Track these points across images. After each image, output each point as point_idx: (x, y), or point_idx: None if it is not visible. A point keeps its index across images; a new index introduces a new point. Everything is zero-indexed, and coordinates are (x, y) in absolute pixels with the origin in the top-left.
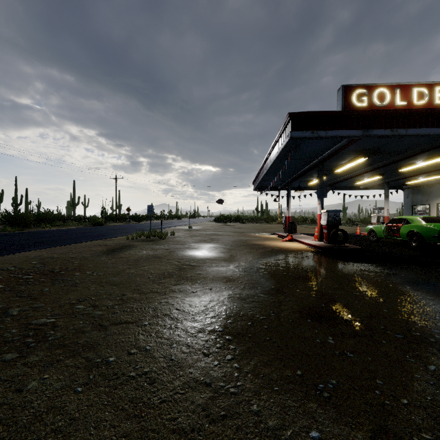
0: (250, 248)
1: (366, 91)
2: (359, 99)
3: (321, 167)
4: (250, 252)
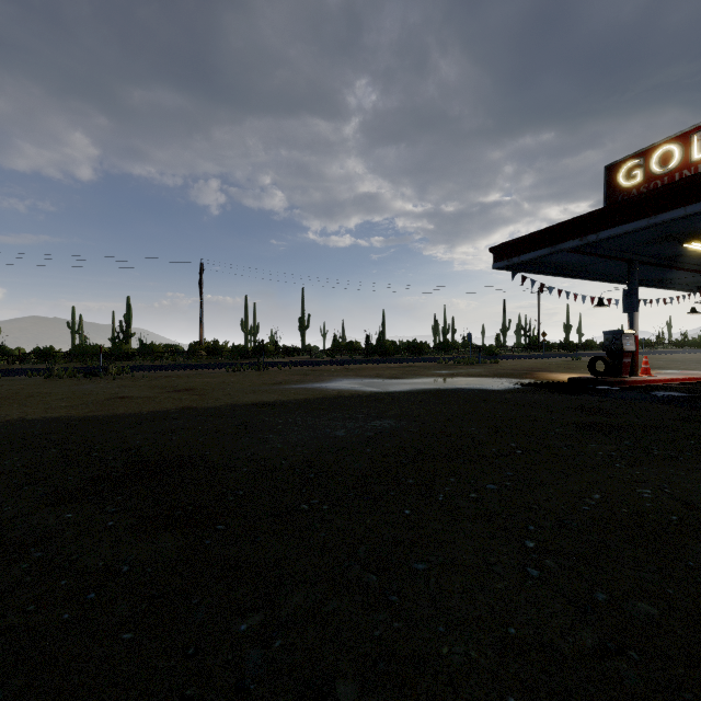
0: (502, 374)
1: (641, 160)
2: (630, 175)
3: (629, 268)
4: (480, 375)
